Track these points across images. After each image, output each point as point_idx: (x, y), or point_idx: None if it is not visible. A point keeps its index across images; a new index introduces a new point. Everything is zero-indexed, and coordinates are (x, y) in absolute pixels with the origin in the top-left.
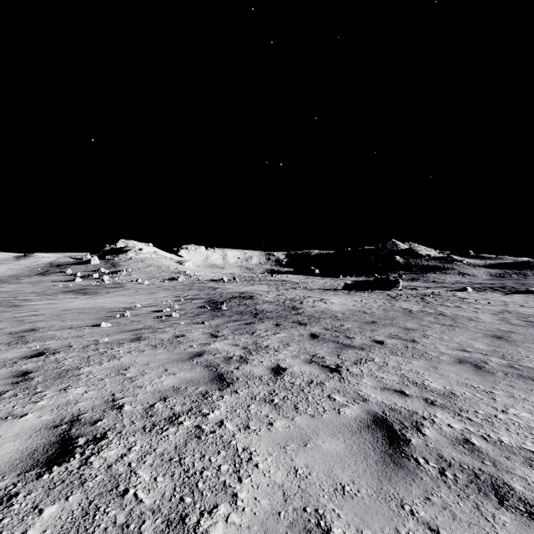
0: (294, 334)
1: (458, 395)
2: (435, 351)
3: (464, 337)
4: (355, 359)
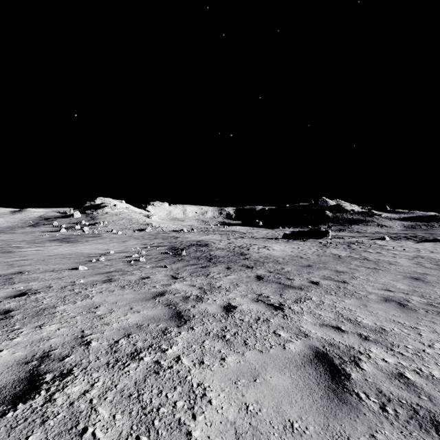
0: (243, 276)
1: (388, 331)
2: (364, 291)
3: (387, 278)
4: (295, 298)
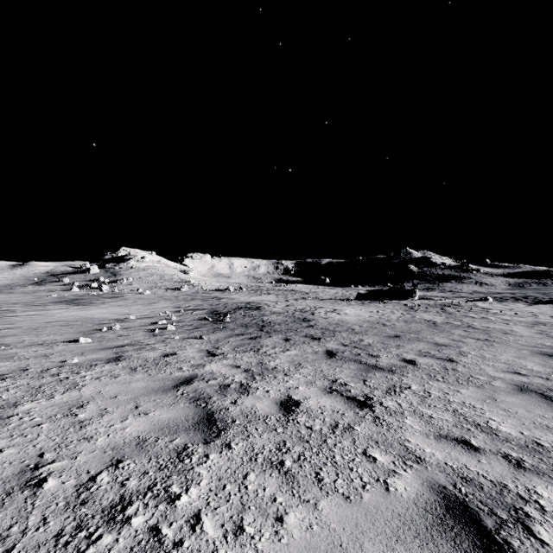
0: (307, 351)
1: (548, 448)
2: (483, 374)
3: (509, 355)
4: (386, 386)
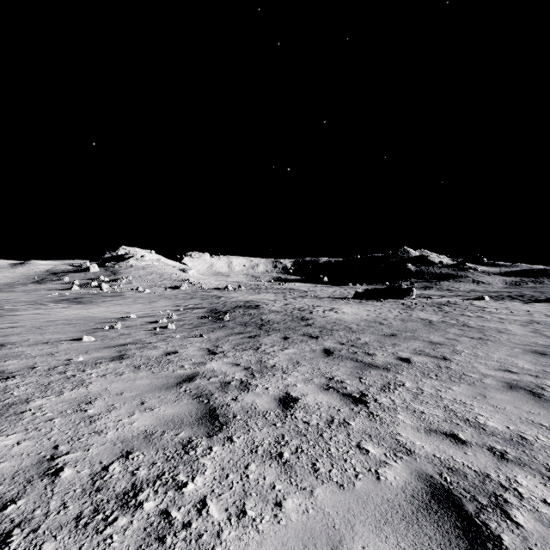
0: (305, 349)
1: (532, 442)
2: (475, 372)
3: (501, 353)
4: (381, 383)
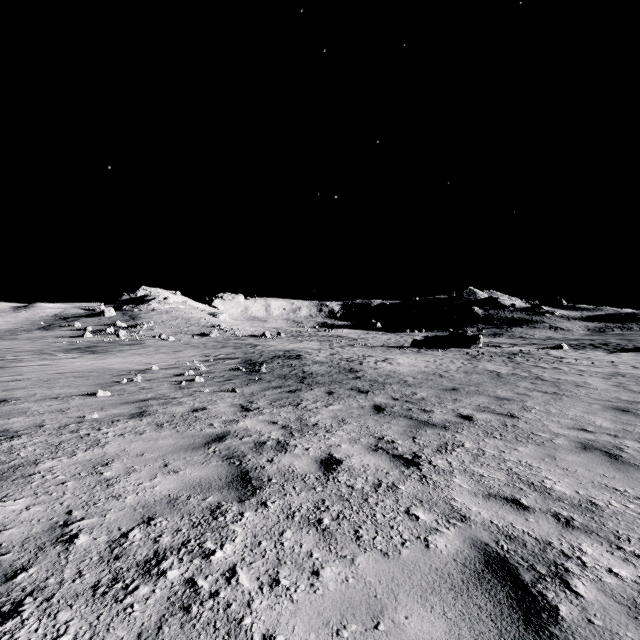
0: (353, 405)
1: (602, 507)
2: (546, 431)
3: (577, 410)
4: (437, 443)
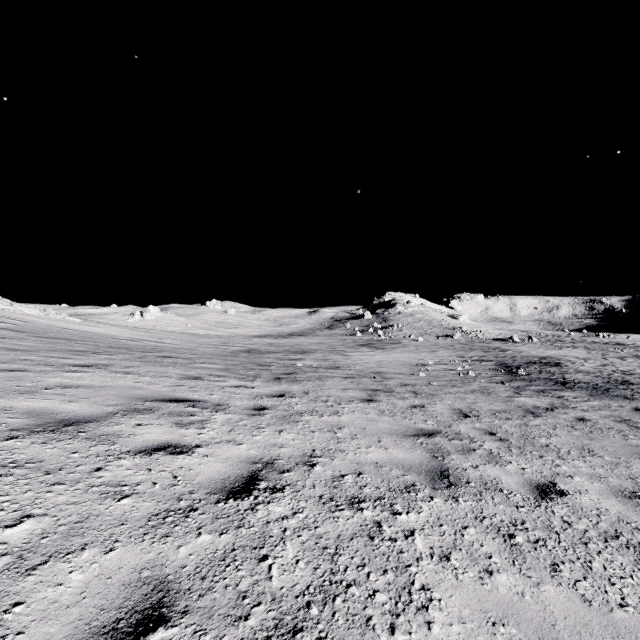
0: (612, 404)
1: None
2: None
3: None
4: None
